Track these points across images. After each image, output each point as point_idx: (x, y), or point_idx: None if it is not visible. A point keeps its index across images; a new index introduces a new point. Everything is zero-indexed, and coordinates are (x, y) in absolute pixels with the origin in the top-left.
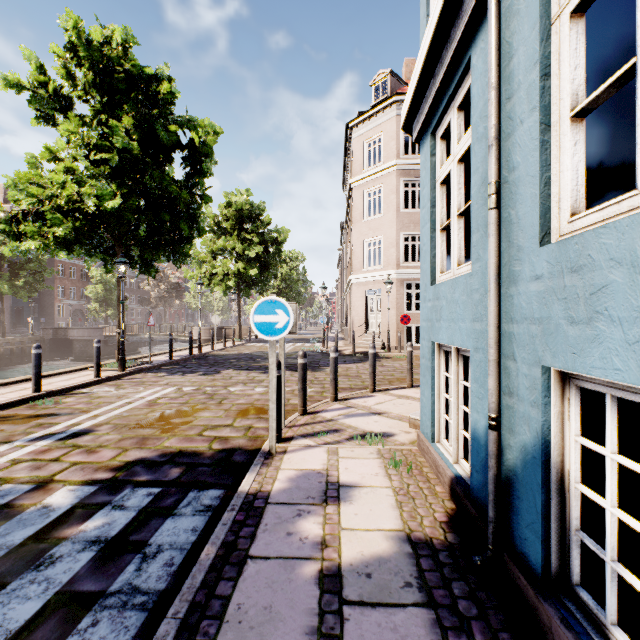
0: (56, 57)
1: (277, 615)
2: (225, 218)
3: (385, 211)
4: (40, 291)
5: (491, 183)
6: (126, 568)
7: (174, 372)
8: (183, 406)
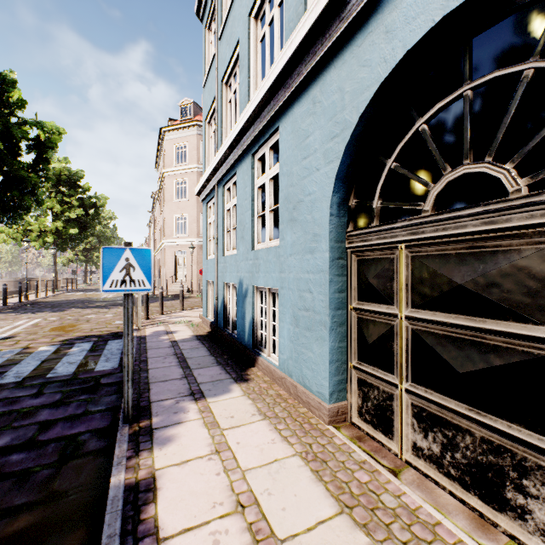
0: None
1: (161, 345)
2: None
3: (190, 197)
4: None
5: (216, 238)
6: (104, 351)
7: (23, 312)
8: (63, 324)
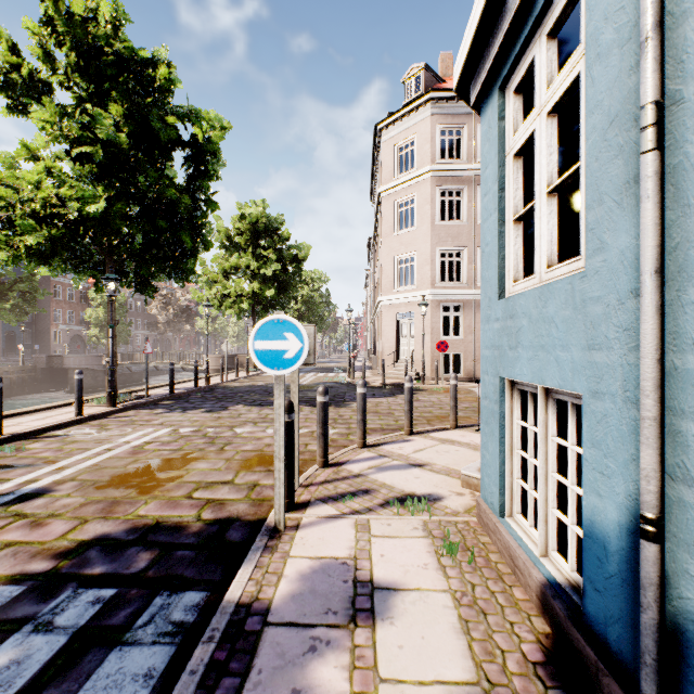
0: (30, 34)
1: None
2: (238, 232)
3: (419, 223)
4: (34, 315)
5: (646, 106)
6: None
7: (173, 408)
8: (175, 454)
